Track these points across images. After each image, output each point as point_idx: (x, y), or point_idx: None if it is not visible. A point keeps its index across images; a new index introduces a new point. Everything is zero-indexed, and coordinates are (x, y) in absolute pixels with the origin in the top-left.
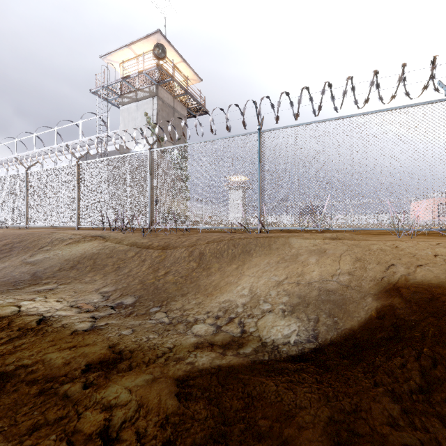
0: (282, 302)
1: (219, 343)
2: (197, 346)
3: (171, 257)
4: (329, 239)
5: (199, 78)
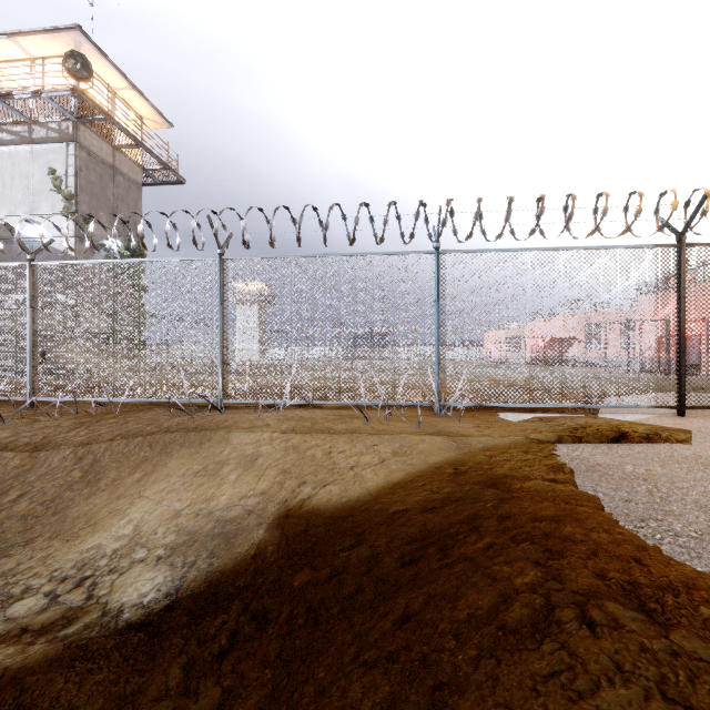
0: (165, 543)
1: (37, 627)
2: None
3: (43, 467)
4: (281, 431)
5: (167, 121)
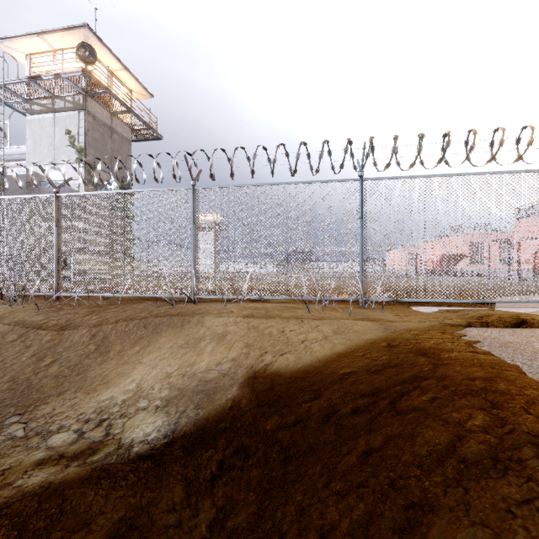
0: (161, 396)
1: (70, 454)
2: (41, 463)
3: (68, 341)
4: (243, 317)
5: (149, 93)
